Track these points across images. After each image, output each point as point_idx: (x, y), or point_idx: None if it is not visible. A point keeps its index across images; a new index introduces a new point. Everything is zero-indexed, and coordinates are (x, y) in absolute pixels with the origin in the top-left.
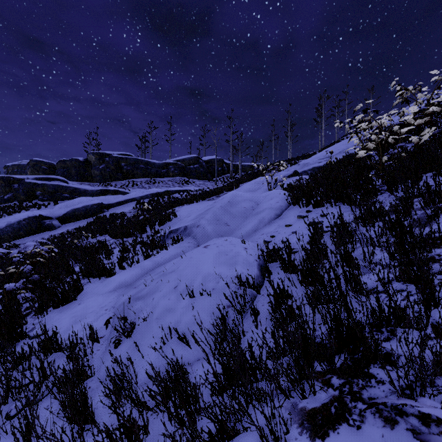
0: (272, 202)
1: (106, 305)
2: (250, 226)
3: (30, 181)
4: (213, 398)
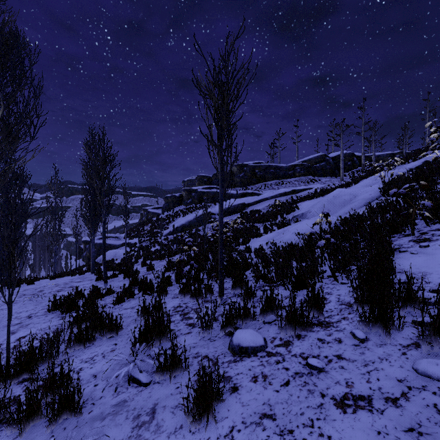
0: (366, 195)
1: (263, 244)
2: (343, 210)
3: (200, 191)
4: None
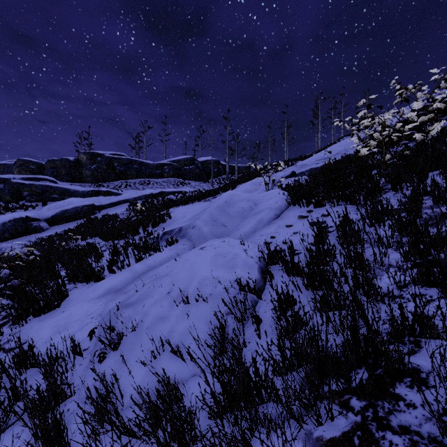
0: (271, 202)
1: (93, 313)
2: (248, 226)
3: (16, 182)
4: (211, 422)
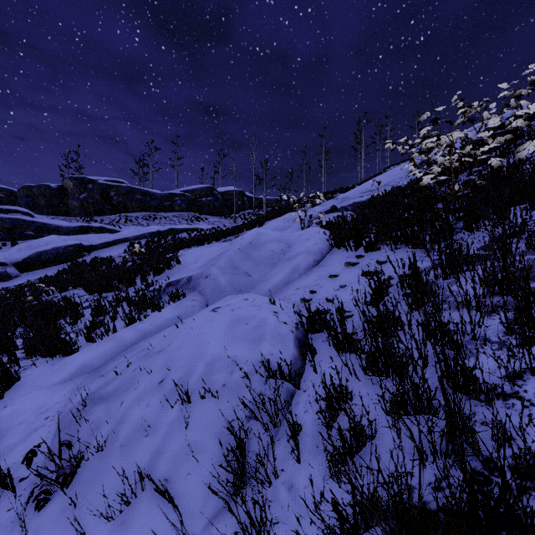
0: (309, 244)
1: (49, 409)
2: (280, 276)
3: None
4: None
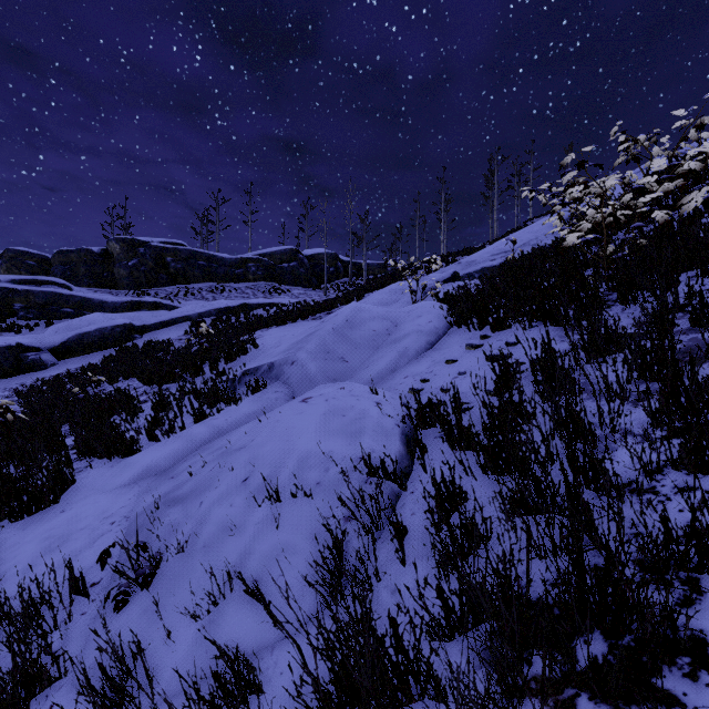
0: (421, 322)
1: (114, 514)
2: (384, 362)
3: (2, 286)
4: None
